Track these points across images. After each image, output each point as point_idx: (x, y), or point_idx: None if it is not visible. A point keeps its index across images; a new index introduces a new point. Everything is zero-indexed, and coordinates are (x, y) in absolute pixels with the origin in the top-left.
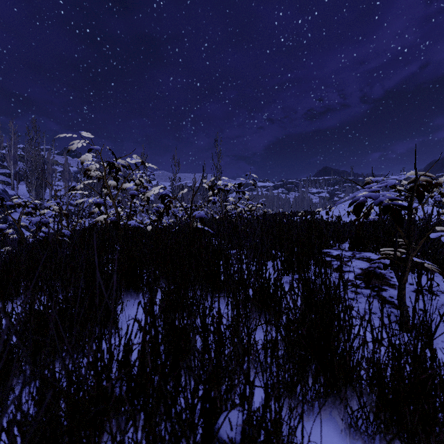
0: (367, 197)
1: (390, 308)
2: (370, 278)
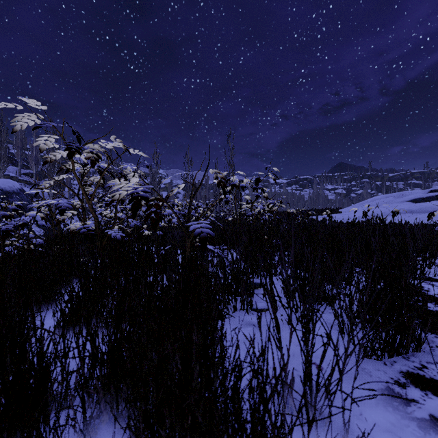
0: None
1: None
2: None
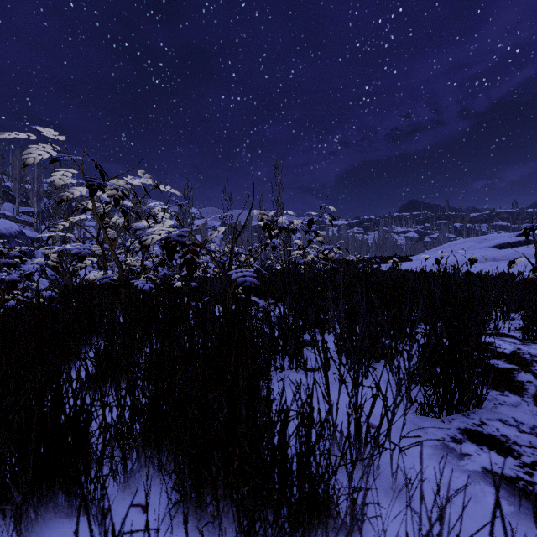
0: None
1: None
2: None
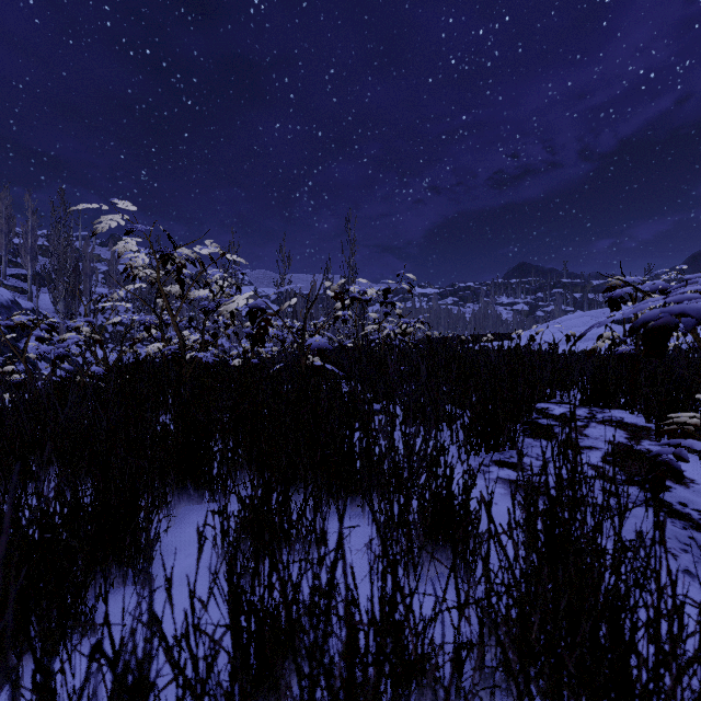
0: (675, 314)
1: (687, 529)
2: (661, 478)
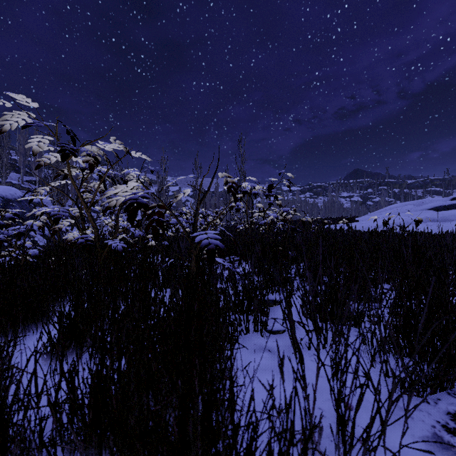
0: None
1: None
2: None
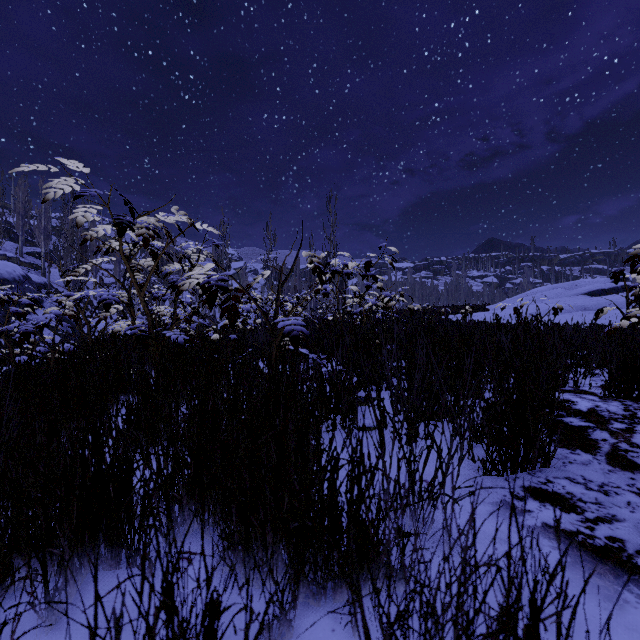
0: None
1: None
2: None
